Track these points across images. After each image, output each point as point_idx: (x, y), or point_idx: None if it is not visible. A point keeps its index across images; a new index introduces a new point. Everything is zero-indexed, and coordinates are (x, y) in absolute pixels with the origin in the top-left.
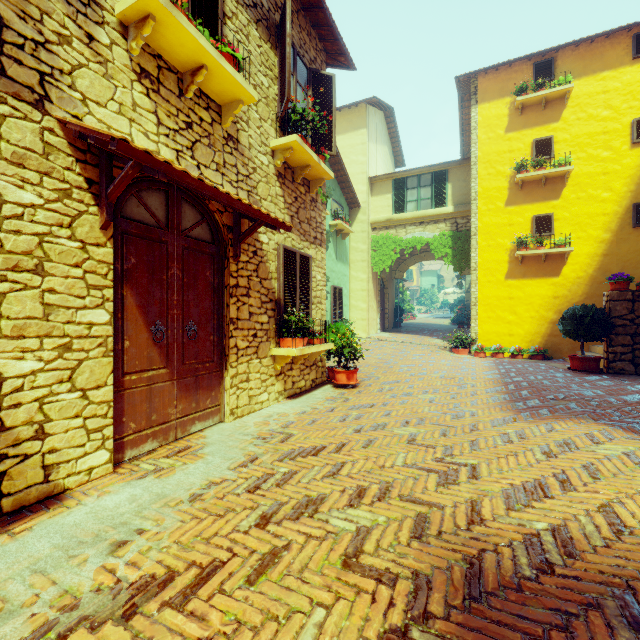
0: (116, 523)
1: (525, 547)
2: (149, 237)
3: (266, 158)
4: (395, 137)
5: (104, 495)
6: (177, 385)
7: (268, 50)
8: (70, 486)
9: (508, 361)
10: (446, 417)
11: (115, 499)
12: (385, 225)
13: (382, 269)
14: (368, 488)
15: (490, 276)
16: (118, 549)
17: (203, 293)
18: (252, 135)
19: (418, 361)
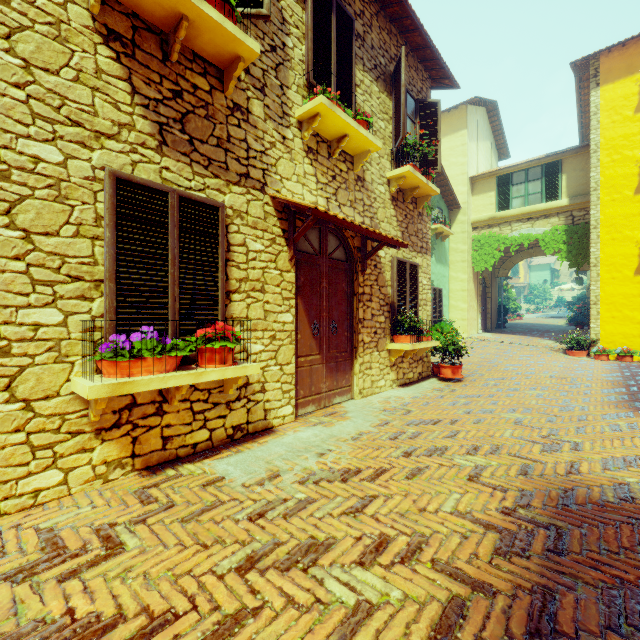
0: (313, 445)
1: (613, 489)
2: (310, 262)
3: (383, 187)
4: (498, 130)
5: (297, 432)
6: (325, 367)
7: (385, 98)
8: (275, 425)
9: (637, 365)
10: (554, 409)
11: (305, 434)
12: (487, 224)
13: (484, 268)
14: (481, 446)
15: (615, 272)
16: (322, 456)
17: (340, 300)
18: (373, 172)
19: (525, 361)
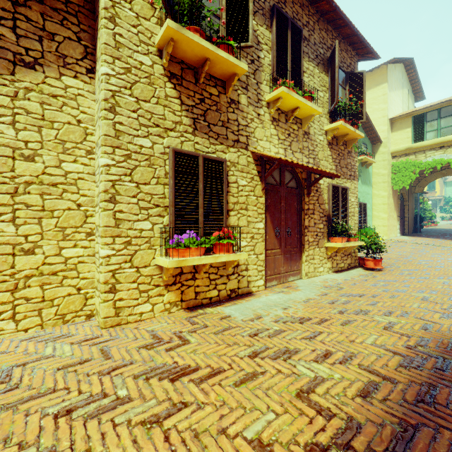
0: (279, 303)
1: None
2: (274, 190)
3: (322, 137)
4: (414, 79)
5: (267, 295)
6: (283, 257)
7: (323, 76)
8: (253, 291)
9: None
10: None
11: (273, 297)
12: (404, 153)
13: (401, 187)
14: (394, 312)
15: None
16: (285, 309)
17: (293, 213)
18: (315, 127)
19: (436, 258)
